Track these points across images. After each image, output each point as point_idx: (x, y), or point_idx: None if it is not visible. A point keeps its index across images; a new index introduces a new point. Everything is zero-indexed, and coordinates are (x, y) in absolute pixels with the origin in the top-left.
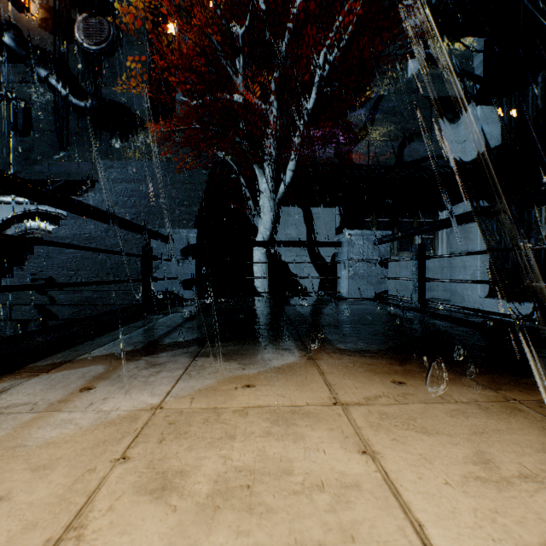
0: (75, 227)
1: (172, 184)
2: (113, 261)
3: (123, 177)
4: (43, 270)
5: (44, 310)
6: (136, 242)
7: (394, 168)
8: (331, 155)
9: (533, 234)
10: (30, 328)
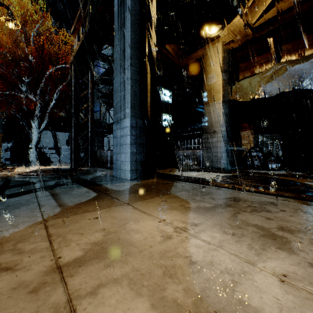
0: None
1: None
2: None
3: None
4: None
5: None
6: None
7: None
8: (64, 113)
9: None
10: None
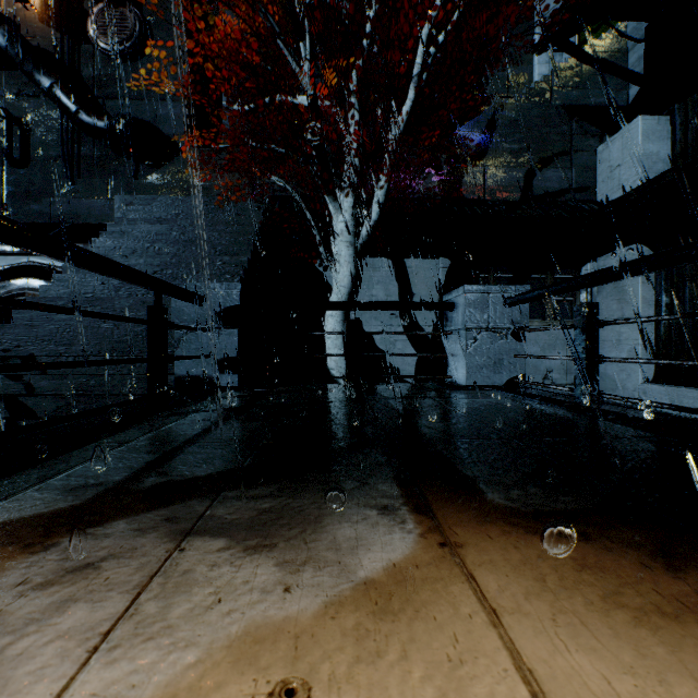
0: (73, 284)
1: (213, 226)
2: (122, 332)
3: (146, 216)
4: (20, 344)
5: (15, 403)
6: None
7: (520, 204)
8: (433, 187)
9: None
10: None
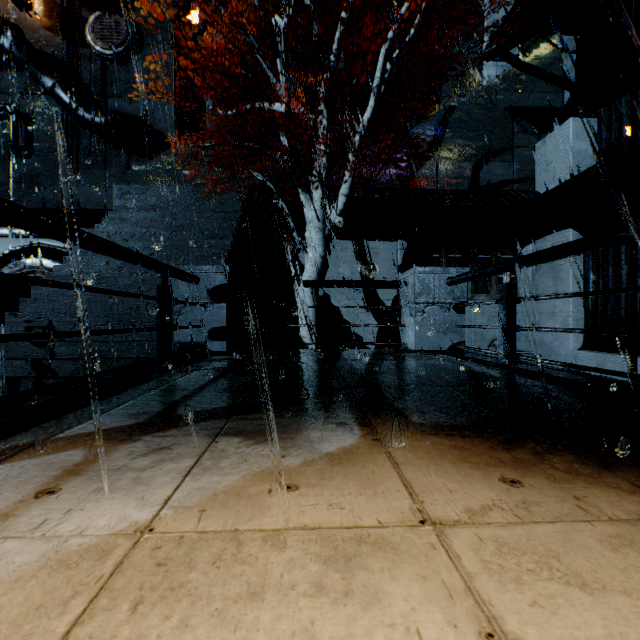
0: (82, 264)
1: (200, 213)
2: (126, 305)
3: (141, 204)
4: (40, 316)
5: (41, 365)
6: (156, 282)
7: (468, 193)
8: (392, 178)
9: (639, 272)
10: (22, 387)
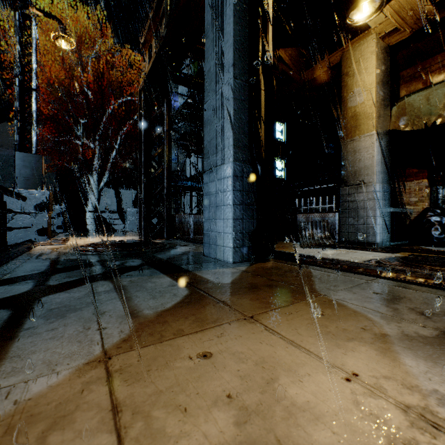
0: None
1: None
2: None
3: None
4: None
5: None
6: None
7: None
8: (130, 164)
9: None
10: None
